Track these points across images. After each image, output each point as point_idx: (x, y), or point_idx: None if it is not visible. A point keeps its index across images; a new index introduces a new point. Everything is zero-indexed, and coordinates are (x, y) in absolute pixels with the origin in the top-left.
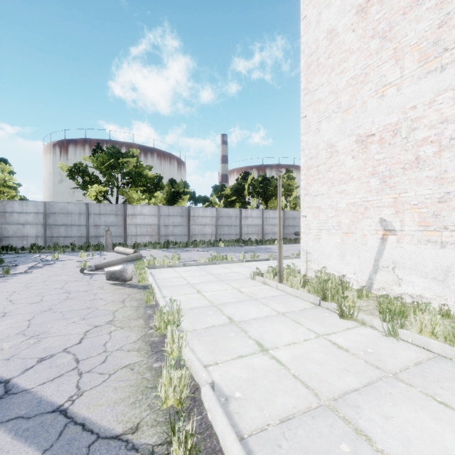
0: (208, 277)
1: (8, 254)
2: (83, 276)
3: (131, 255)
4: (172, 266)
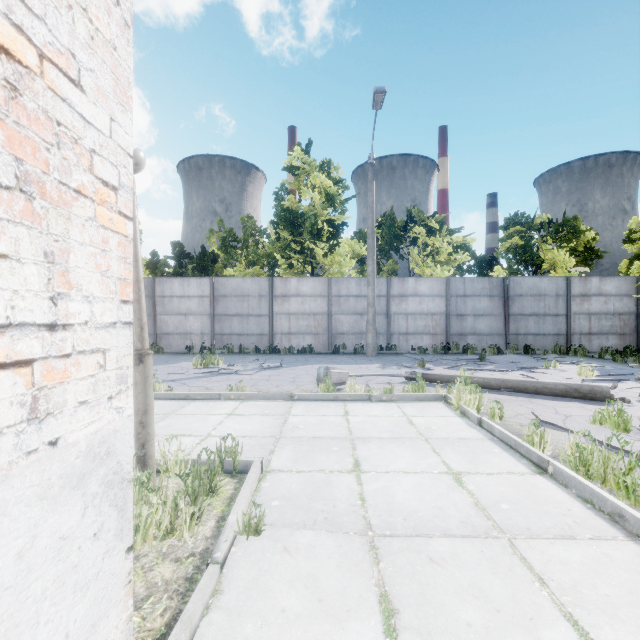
0: (320, 430)
1: (585, 358)
2: (393, 381)
3: (549, 381)
4: (465, 413)
